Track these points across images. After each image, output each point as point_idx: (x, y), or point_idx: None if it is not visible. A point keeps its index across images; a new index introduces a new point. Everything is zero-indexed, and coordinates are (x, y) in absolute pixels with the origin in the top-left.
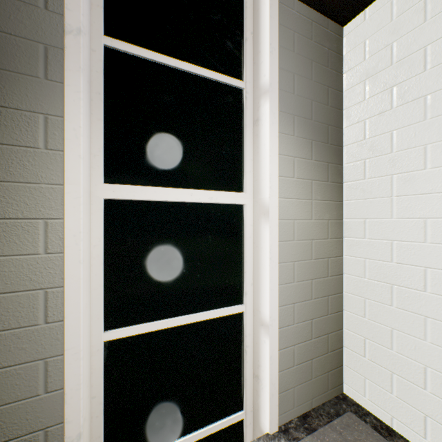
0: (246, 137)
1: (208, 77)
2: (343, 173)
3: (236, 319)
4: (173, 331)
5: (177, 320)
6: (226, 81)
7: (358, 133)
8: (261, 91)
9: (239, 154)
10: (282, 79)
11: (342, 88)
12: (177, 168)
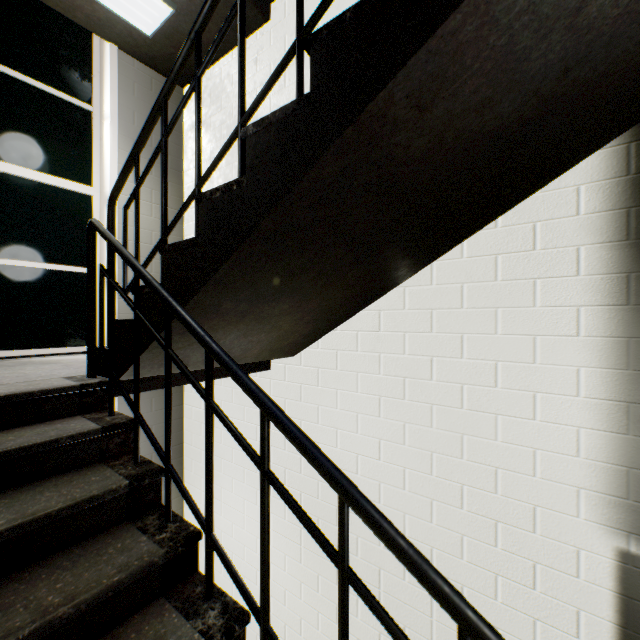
0: (95, 147)
1: (57, 95)
2: (184, 192)
3: (85, 278)
4: (23, 271)
5: (26, 262)
6: (75, 102)
7: (190, 165)
8: (105, 117)
9: (88, 158)
10: (123, 112)
11: (183, 132)
12: (27, 154)
